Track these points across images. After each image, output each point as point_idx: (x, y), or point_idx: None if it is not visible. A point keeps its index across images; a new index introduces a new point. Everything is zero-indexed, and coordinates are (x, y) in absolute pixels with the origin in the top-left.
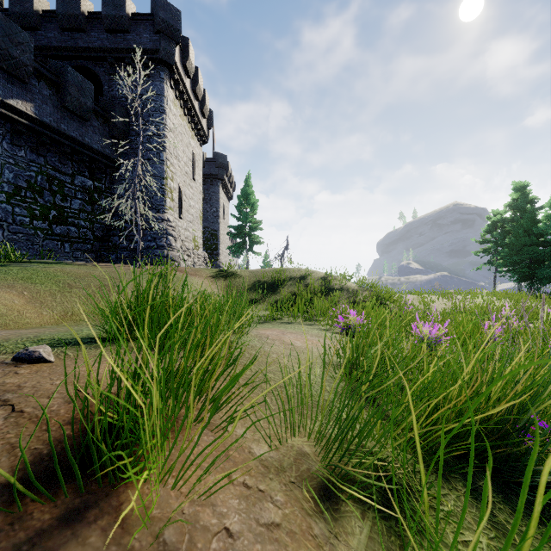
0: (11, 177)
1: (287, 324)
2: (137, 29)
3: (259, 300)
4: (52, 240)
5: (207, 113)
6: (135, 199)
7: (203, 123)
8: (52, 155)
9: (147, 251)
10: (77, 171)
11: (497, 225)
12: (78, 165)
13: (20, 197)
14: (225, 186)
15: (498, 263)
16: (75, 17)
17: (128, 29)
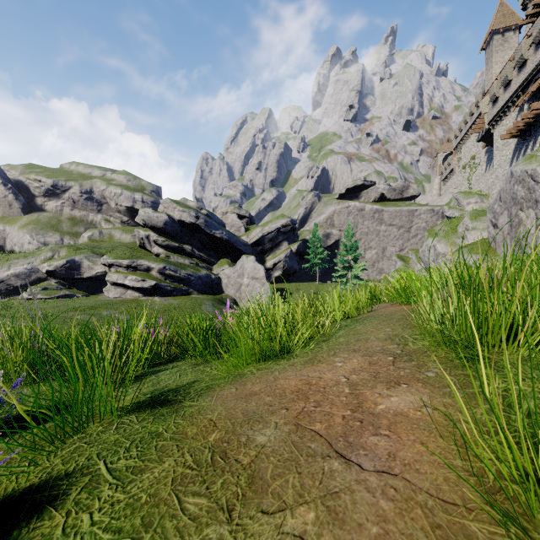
0: None
1: None
2: None
3: None
4: None
5: None
6: None
7: None
8: None
9: None
10: None
11: None
12: None
13: None
14: None
15: None
16: None
17: None
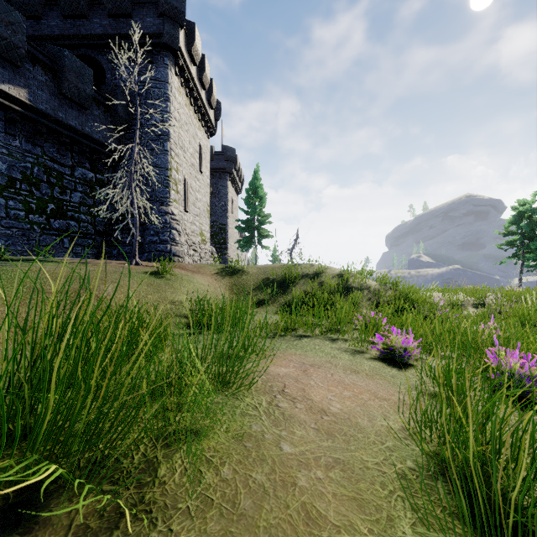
0: (4, 168)
1: (303, 339)
2: (140, 13)
3: (268, 300)
4: (49, 235)
5: (214, 103)
6: (132, 189)
7: (210, 114)
8: (50, 145)
9: (149, 246)
10: (77, 163)
11: (523, 216)
12: (78, 156)
13: (14, 190)
14: (233, 180)
15: (528, 257)
16: (77, 3)
17: (131, 13)
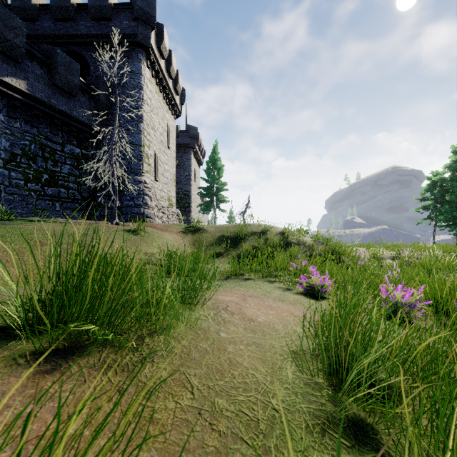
0: (8, 146)
1: (248, 281)
2: (118, 17)
3: (223, 253)
4: (44, 200)
5: (179, 90)
6: (112, 163)
7: (176, 99)
8: (45, 126)
9: (126, 209)
10: (66, 140)
11: (436, 185)
12: (67, 135)
13: (15, 163)
14: (196, 153)
15: (439, 219)
16: (66, 8)
17: (111, 17)
